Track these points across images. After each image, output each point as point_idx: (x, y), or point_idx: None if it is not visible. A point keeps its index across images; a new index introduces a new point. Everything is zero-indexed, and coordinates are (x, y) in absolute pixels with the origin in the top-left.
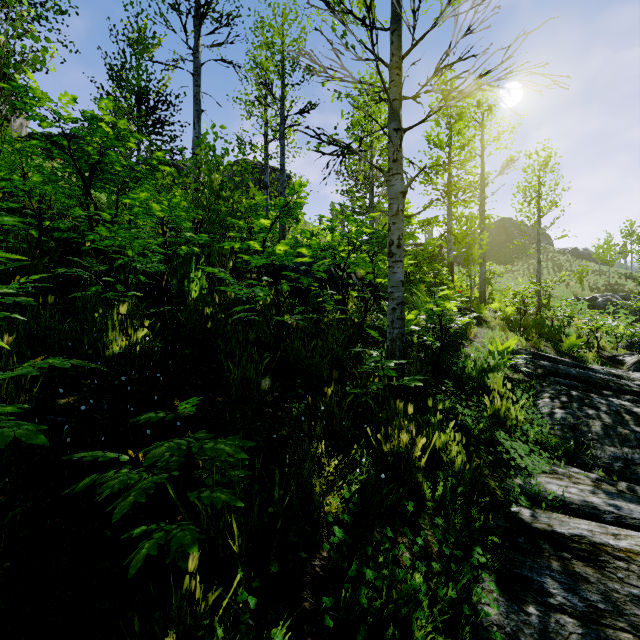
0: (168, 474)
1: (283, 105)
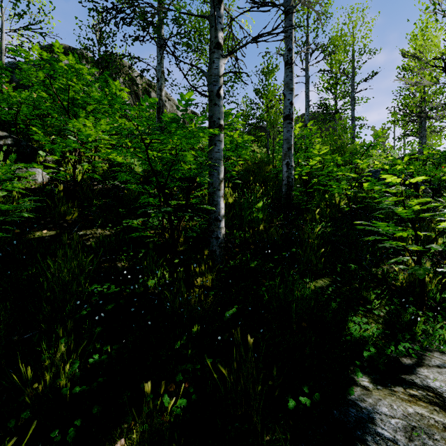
0: (395, 220)
1: (353, 80)
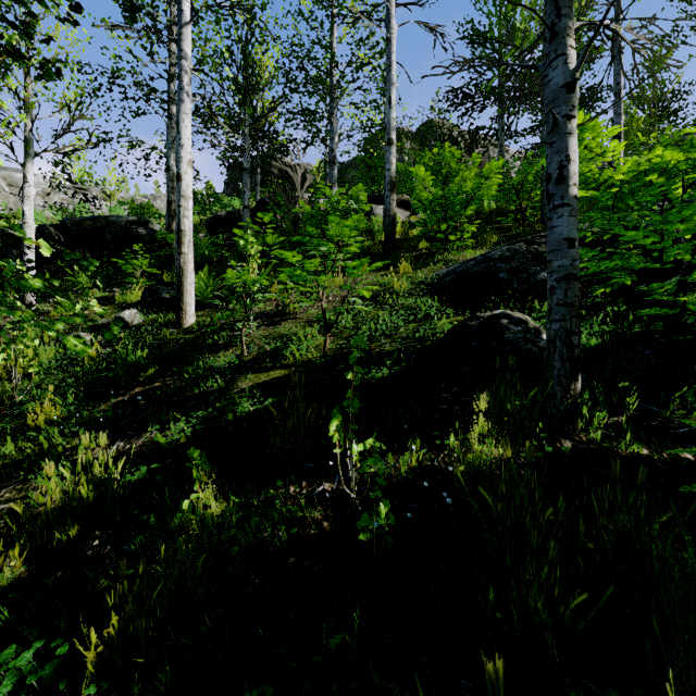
0: None
1: None
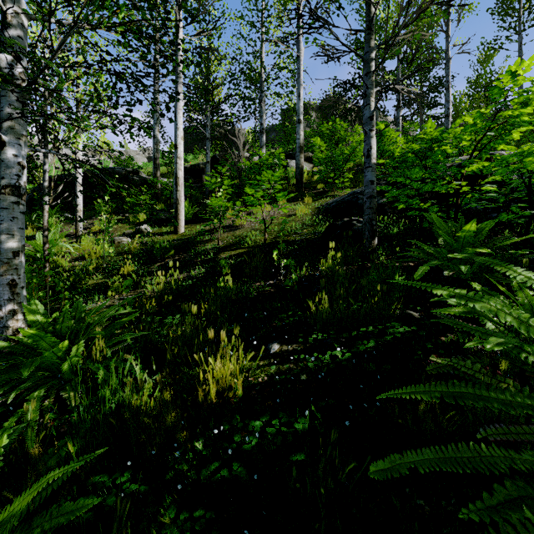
0: None
1: None
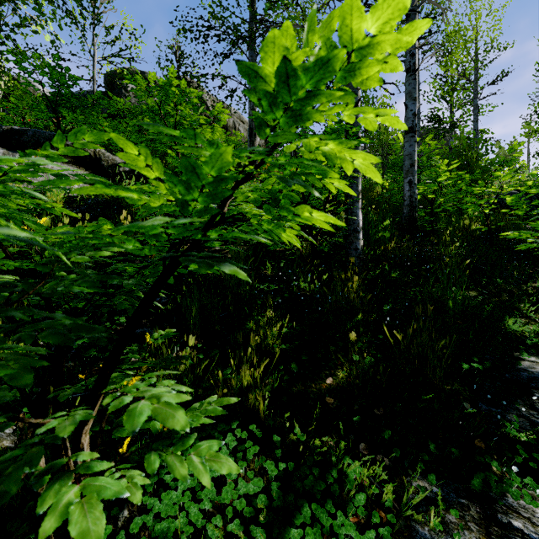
0: None
1: (476, 83)
